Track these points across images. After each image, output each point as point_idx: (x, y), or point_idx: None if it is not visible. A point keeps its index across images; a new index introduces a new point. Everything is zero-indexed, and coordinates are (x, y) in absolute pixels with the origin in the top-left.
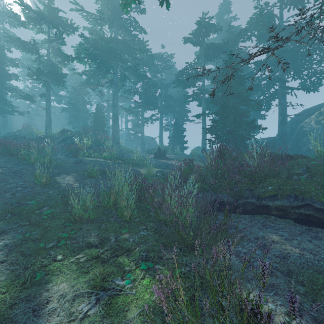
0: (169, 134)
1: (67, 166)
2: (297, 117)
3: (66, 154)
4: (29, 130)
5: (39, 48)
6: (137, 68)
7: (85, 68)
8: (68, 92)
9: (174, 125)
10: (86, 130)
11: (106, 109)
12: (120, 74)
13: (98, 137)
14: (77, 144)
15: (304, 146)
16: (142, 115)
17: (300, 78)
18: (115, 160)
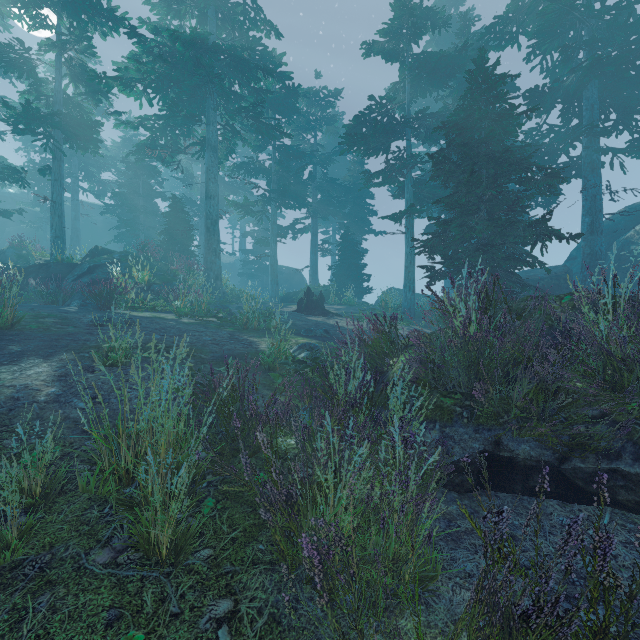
0: (332, 263)
1: (61, 334)
2: (612, 223)
3: (84, 302)
4: (26, 251)
5: (36, 63)
6: (261, 111)
7: (140, 107)
8: (118, 175)
9: (342, 242)
10: (147, 250)
11: (198, 209)
12: (222, 125)
13: (171, 266)
14: (111, 279)
15: (634, 286)
16: (272, 220)
17: (630, 130)
18: (203, 318)
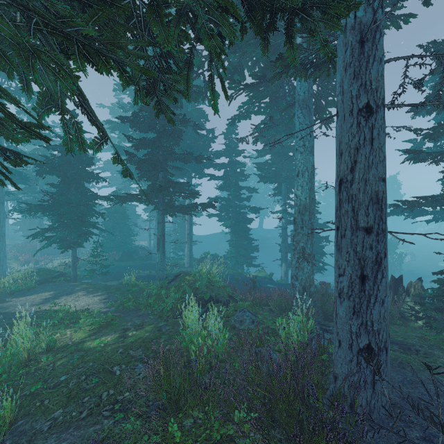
0: None
1: None
2: None
3: None
4: None
5: None
6: None
7: None
8: None
9: None
10: None
11: None
12: None
13: None
14: None
15: None
16: None
17: None
18: None
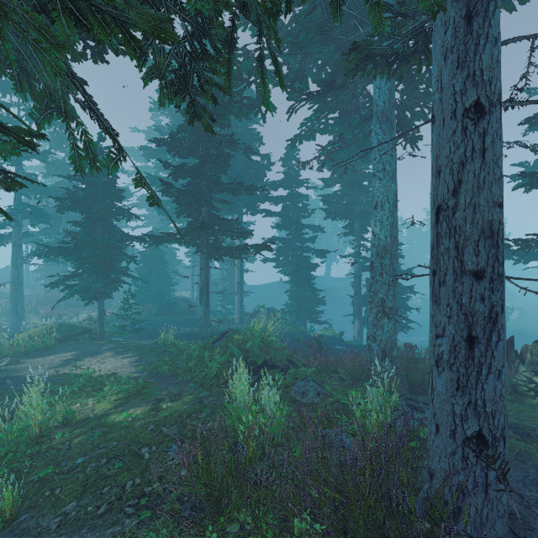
0: None
1: None
2: None
3: None
4: None
5: None
6: None
7: None
8: None
9: None
10: None
11: None
12: None
13: None
14: None
15: None
16: None
17: None
18: None
